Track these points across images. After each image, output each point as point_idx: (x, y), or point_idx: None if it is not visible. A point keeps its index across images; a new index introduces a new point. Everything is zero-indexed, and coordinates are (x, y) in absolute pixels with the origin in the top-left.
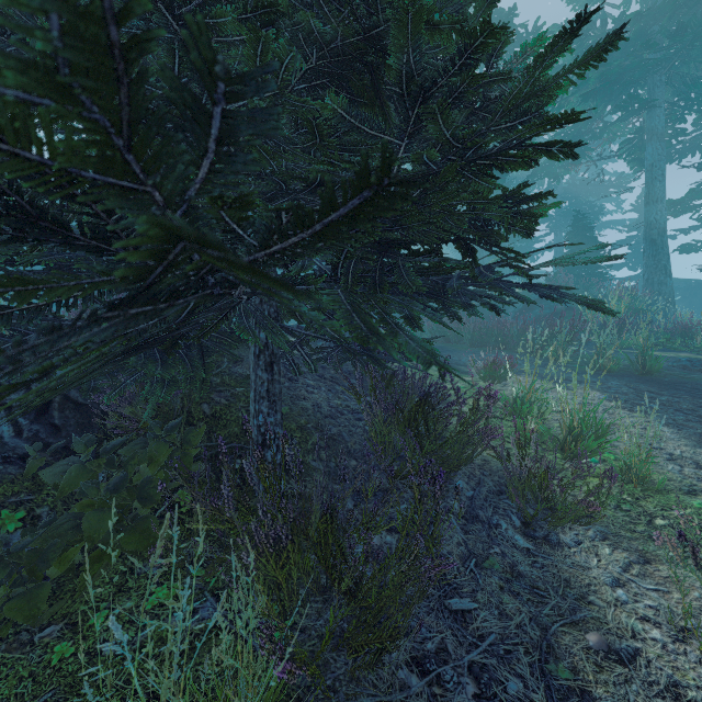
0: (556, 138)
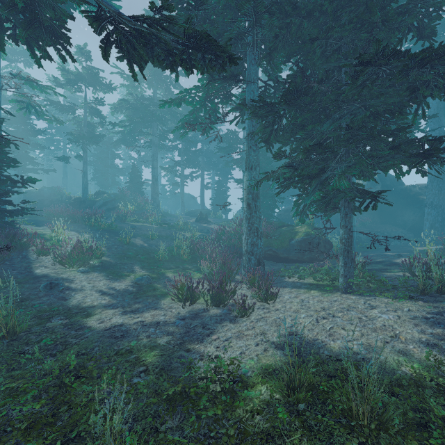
0: (123, 131)
